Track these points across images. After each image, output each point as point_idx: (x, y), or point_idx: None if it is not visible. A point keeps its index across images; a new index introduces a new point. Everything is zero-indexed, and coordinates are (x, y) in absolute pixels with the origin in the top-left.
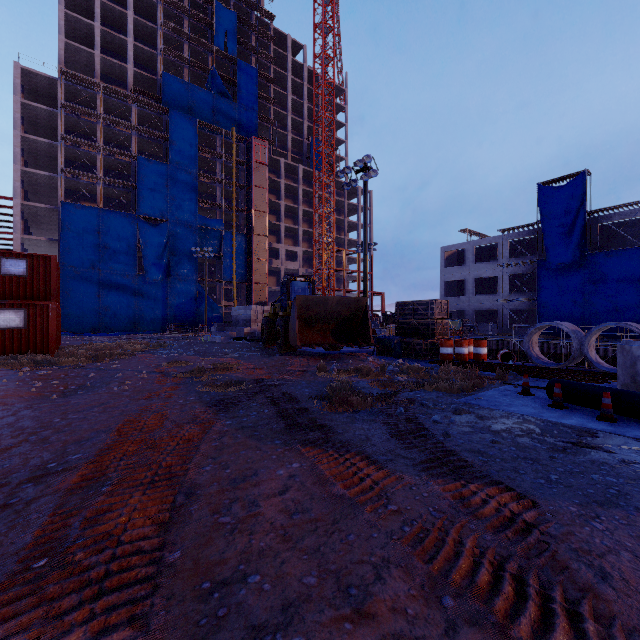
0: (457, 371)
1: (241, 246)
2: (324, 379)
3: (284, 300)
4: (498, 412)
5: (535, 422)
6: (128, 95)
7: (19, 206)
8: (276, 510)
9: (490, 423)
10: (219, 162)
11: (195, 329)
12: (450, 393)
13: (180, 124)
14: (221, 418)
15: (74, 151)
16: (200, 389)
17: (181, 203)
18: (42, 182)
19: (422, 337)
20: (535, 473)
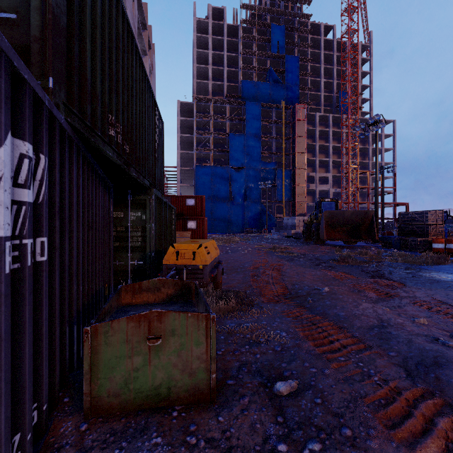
0: (431, 256)
1: (288, 177)
2: (338, 255)
3: (317, 213)
4: (434, 271)
5: (452, 275)
6: (224, 100)
7: (179, 170)
8: (311, 277)
9: (422, 273)
10: (274, 126)
11: (260, 231)
12: (413, 264)
13: (251, 109)
14: (288, 262)
15: (200, 138)
16: (277, 254)
17: (252, 156)
18: (187, 156)
19: (418, 236)
20: (420, 283)
